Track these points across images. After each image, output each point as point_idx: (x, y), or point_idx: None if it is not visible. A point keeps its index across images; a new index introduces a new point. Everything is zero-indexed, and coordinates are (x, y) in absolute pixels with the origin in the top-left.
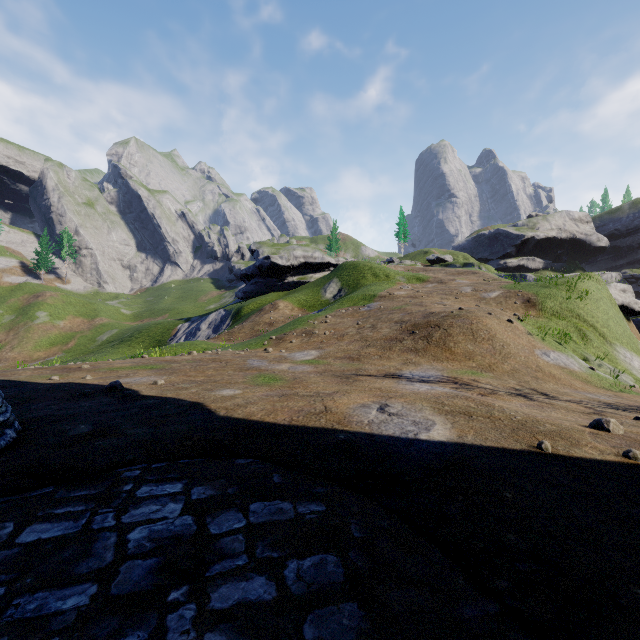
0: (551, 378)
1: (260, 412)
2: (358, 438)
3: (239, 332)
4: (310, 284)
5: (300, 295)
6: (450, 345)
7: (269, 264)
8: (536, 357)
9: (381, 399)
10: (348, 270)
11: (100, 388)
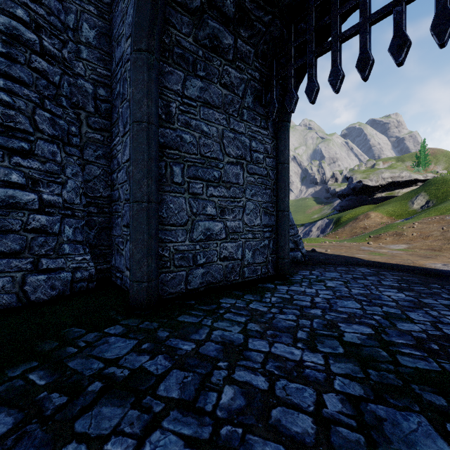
0: None
1: (381, 260)
2: (427, 268)
3: (342, 233)
4: (397, 198)
5: (388, 207)
6: None
7: (361, 186)
8: None
9: (446, 263)
10: (436, 185)
11: (308, 250)
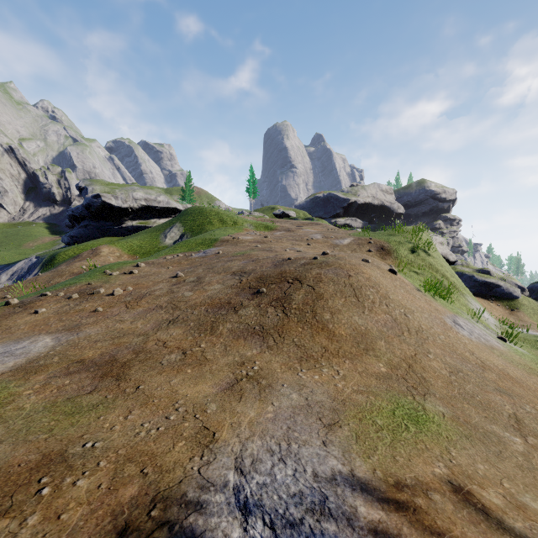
0: (518, 385)
1: None
2: None
3: (26, 286)
4: (150, 229)
5: (134, 240)
6: (325, 318)
7: (100, 204)
8: (455, 332)
9: None
10: (193, 215)
11: None
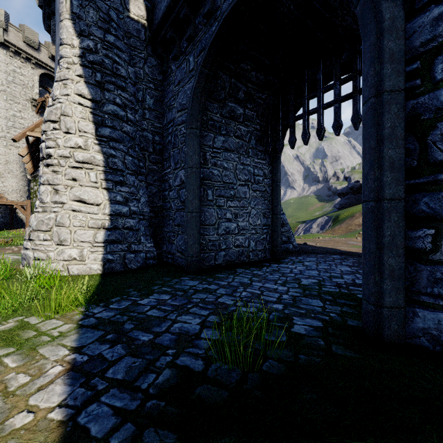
0: None
1: (354, 251)
2: None
3: (338, 230)
4: None
5: None
6: None
7: (358, 185)
8: None
9: None
10: None
11: (301, 244)
